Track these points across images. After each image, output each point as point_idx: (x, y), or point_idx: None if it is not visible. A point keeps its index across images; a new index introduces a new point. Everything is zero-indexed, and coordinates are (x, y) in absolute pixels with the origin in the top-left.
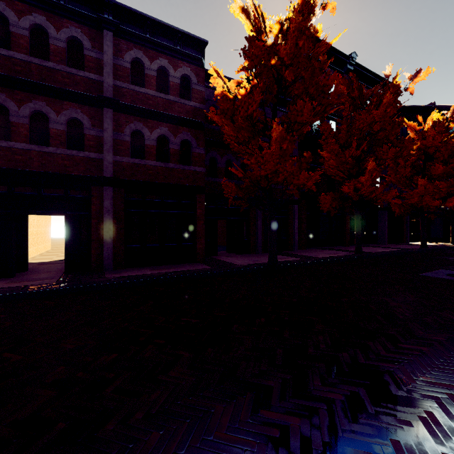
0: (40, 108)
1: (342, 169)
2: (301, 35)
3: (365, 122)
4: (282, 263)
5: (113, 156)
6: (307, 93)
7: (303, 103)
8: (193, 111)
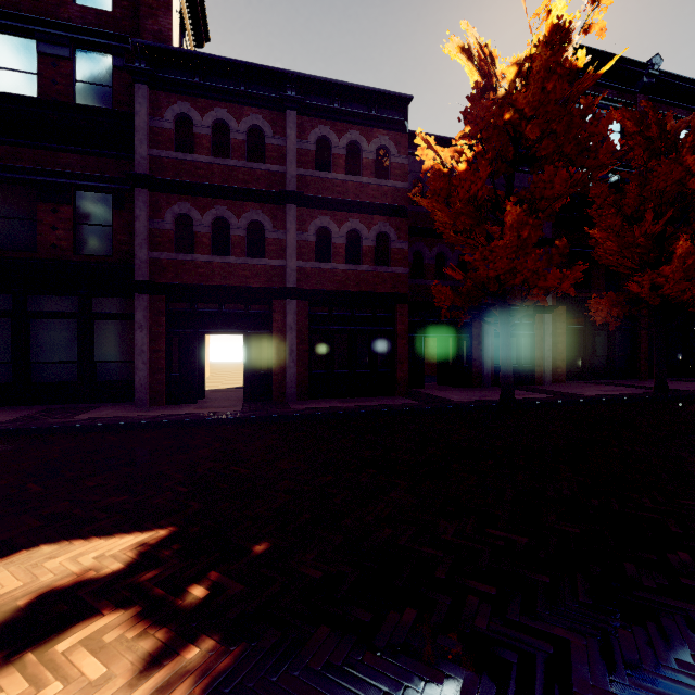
0: (221, 213)
1: (630, 256)
2: (549, 75)
3: (669, 178)
4: (522, 401)
5: (296, 261)
6: (561, 154)
7: (553, 169)
8: (392, 193)
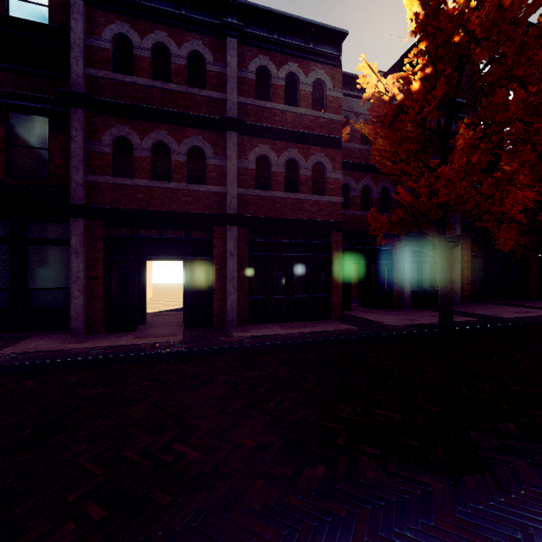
0: (161, 138)
1: (540, 189)
2: None
3: None
4: (456, 325)
5: (237, 188)
6: (510, 78)
7: (506, 92)
8: (327, 125)
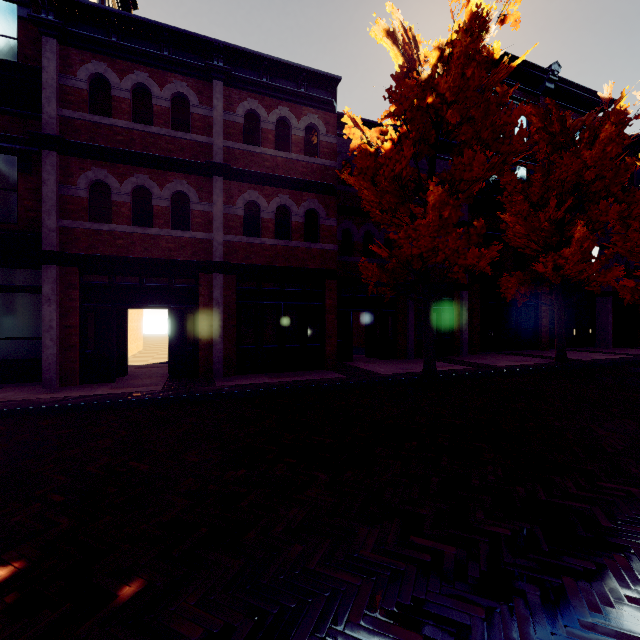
0: (142, 182)
1: (535, 239)
2: (469, 61)
3: (570, 169)
4: (443, 373)
5: (224, 235)
6: (478, 139)
7: (472, 153)
8: (321, 171)
